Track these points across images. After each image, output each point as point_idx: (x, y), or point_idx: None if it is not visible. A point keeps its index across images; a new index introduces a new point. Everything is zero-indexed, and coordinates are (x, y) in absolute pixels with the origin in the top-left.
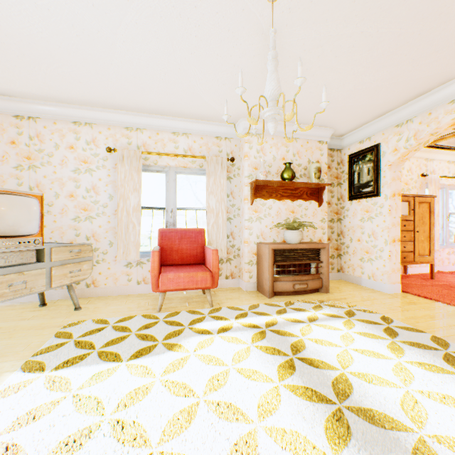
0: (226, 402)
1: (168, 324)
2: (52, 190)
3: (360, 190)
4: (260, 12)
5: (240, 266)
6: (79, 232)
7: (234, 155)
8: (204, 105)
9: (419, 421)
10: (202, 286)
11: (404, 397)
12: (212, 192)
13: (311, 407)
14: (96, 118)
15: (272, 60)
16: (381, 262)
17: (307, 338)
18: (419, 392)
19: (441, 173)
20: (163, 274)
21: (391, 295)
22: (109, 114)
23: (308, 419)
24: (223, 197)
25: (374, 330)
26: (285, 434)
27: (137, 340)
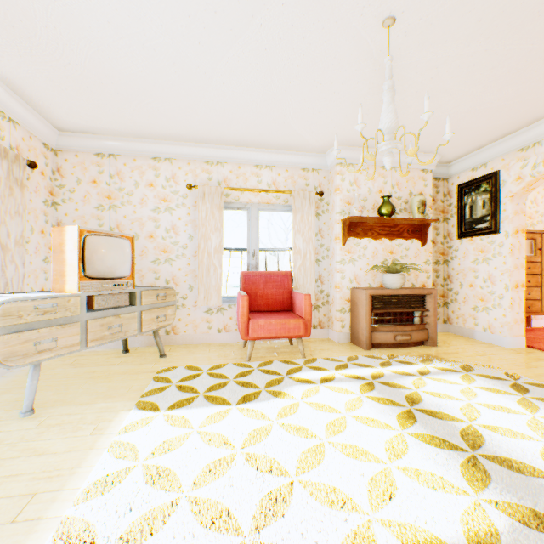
0: (350, 444)
1: (264, 373)
2: (132, 231)
3: (473, 227)
4: (372, 38)
5: (330, 314)
6: (159, 275)
7: (323, 188)
8: (293, 135)
9: None
10: (294, 335)
11: None
12: (298, 231)
13: (441, 454)
14: (176, 153)
15: (389, 91)
16: (500, 312)
17: (421, 391)
18: None
19: None
20: (253, 320)
21: (513, 350)
22: (190, 148)
23: (441, 463)
24: (311, 237)
25: (498, 386)
26: (420, 474)
27: (237, 387)
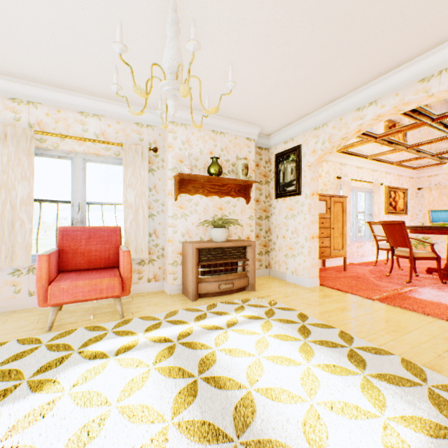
0: None
1: (53, 349)
2: None
3: (285, 189)
4: None
5: (165, 267)
6: None
7: (158, 145)
8: None
9: (318, 447)
10: (108, 295)
11: (308, 413)
12: (130, 184)
13: None
14: None
15: (171, 24)
16: (302, 258)
17: (221, 348)
18: (322, 404)
19: (352, 176)
20: (53, 283)
21: (310, 289)
22: None
23: None
24: (144, 191)
25: (290, 330)
26: None
27: None
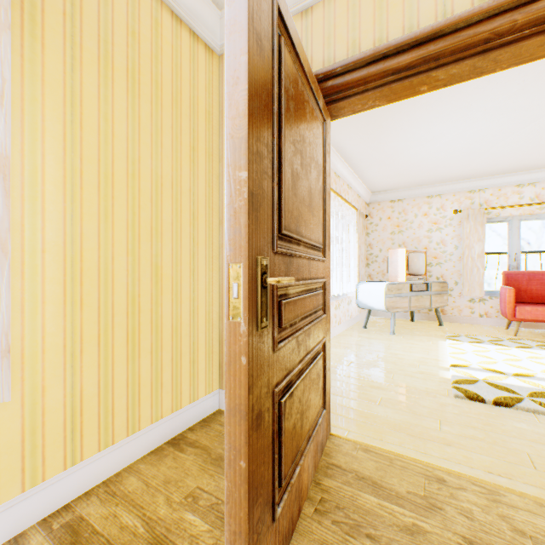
0: None
1: (531, 342)
2: (412, 246)
3: None
4: None
5: None
6: (431, 274)
7: None
8: None
9: None
10: None
11: None
12: None
13: None
14: (444, 190)
15: None
16: None
17: None
18: None
19: None
20: (518, 306)
21: None
22: (455, 185)
23: None
24: None
25: None
26: None
27: (511, 344)
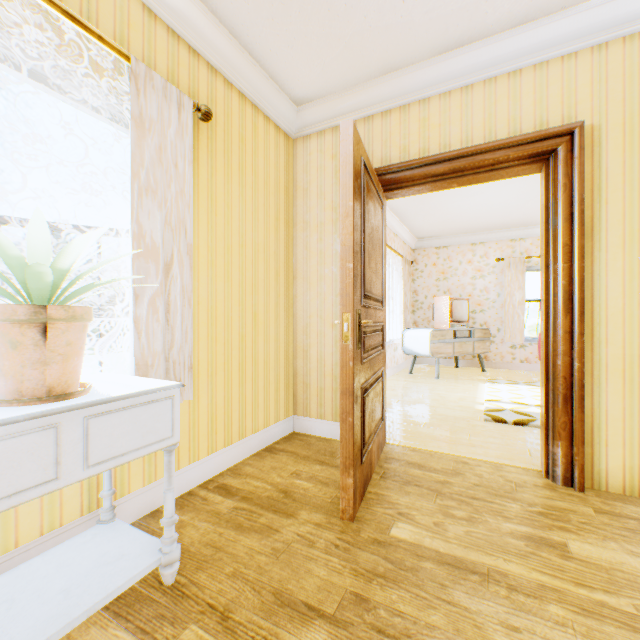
0: None
1: None
2: (456, 293)
3: None
4: None
5: None
6: (474, 321)
7: None
8: None
9: None
10: None
11: None
12: None
13: None
14: (487, 238)
15: None
16: None
17: None
18: None
19: None
20: None
21: None
22: (497, 233)
23: None
24: None
25: None
26: None
27: None
